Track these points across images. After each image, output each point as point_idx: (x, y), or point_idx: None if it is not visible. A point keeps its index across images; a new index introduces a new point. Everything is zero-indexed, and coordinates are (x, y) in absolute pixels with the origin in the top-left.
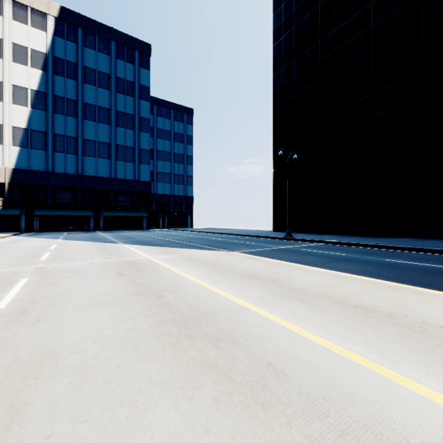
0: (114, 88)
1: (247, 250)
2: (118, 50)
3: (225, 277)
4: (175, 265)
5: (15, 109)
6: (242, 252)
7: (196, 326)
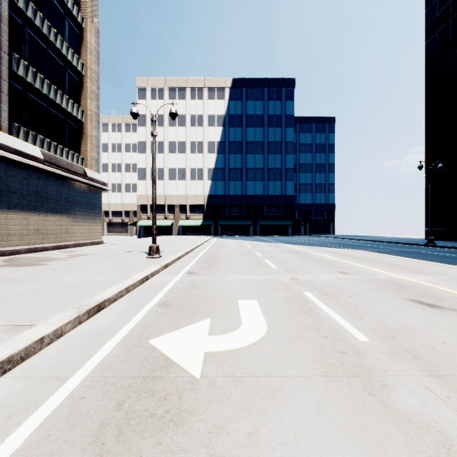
0: (266, 125)
1: (370, 250)
2: (269, 93)
3: (342, 256)
4: (316, 252)
5: (209, 157)
6: (364, 250)
7: (324, 262)
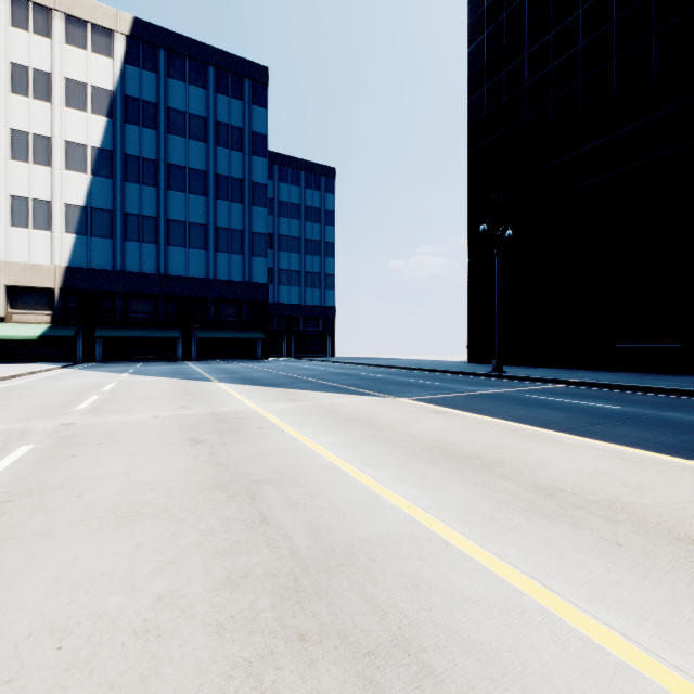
0: (213, 140)
1: (427, 395)
2: (219, 79)
3: (390, 452)
4: (297, 423)
5: (69, 178)
6: (419, 401)
7: (323, 597)
